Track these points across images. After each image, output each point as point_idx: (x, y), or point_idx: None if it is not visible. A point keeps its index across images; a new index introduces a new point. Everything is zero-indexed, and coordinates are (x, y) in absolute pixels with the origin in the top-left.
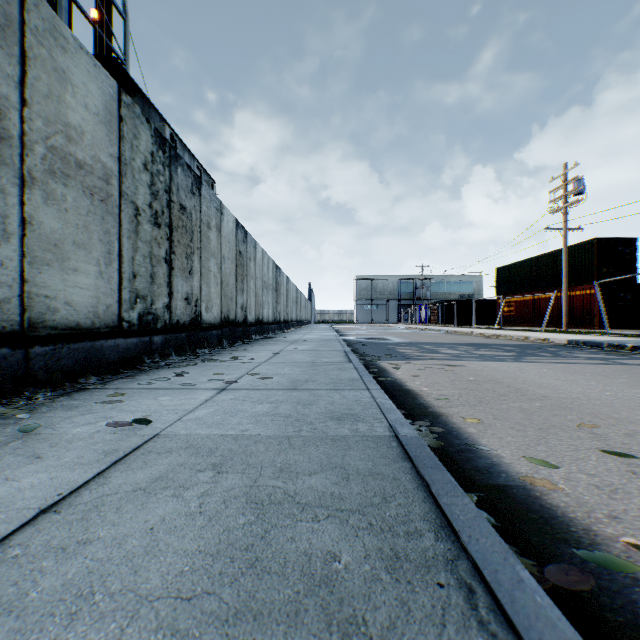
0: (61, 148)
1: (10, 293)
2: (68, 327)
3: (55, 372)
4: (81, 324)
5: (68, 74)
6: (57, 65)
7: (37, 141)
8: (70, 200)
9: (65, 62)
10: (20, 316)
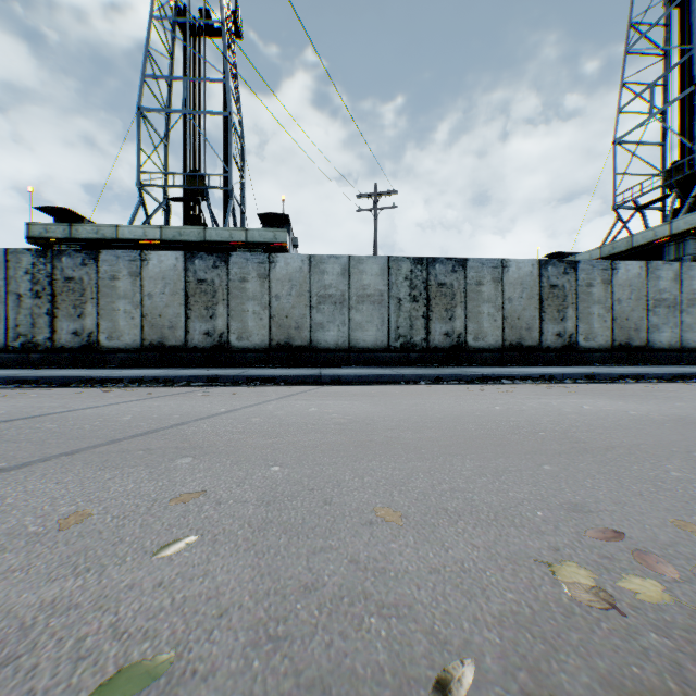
0: (689, 298)
1: (676, 340)
2: (691, 348)
3: (687, 360)
4: (695, 347)
5: (691, 276)
6: (688, 276)
7: (682, 300)
8: (692, 311)
9: (690, 273)
10: (678, 345)
